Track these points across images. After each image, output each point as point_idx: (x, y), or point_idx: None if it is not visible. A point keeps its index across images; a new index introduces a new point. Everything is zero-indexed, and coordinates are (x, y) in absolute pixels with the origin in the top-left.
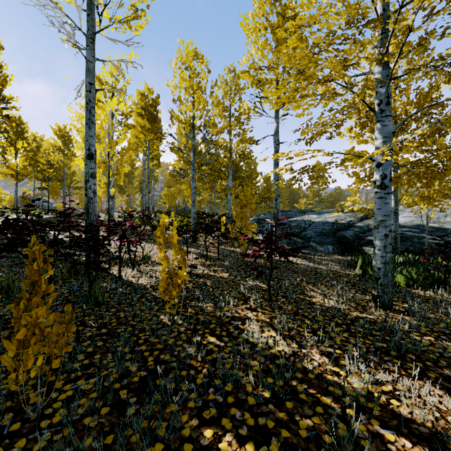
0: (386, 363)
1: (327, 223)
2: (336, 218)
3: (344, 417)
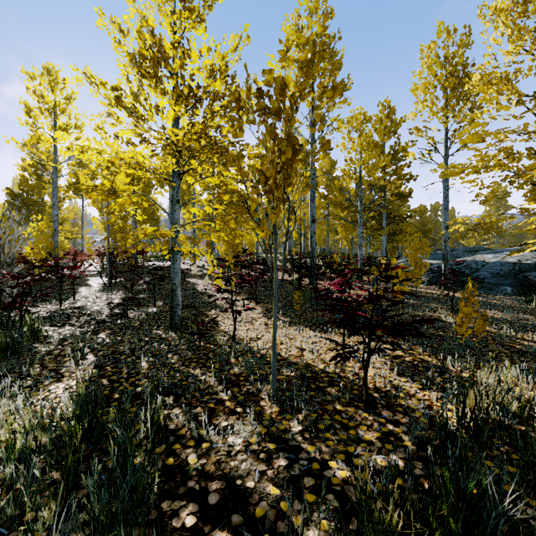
0: (529, 332)
1: (506, 263)
2: (519, 258)
3: (499, 337)
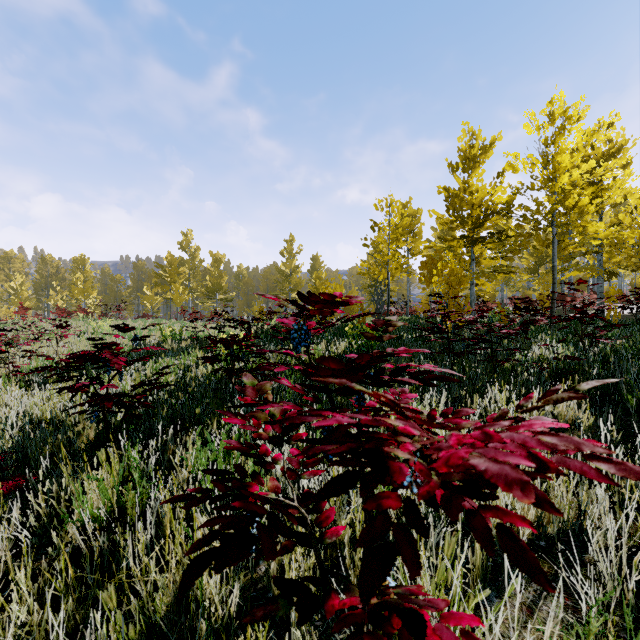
0: None
1: None
2: None
3: None
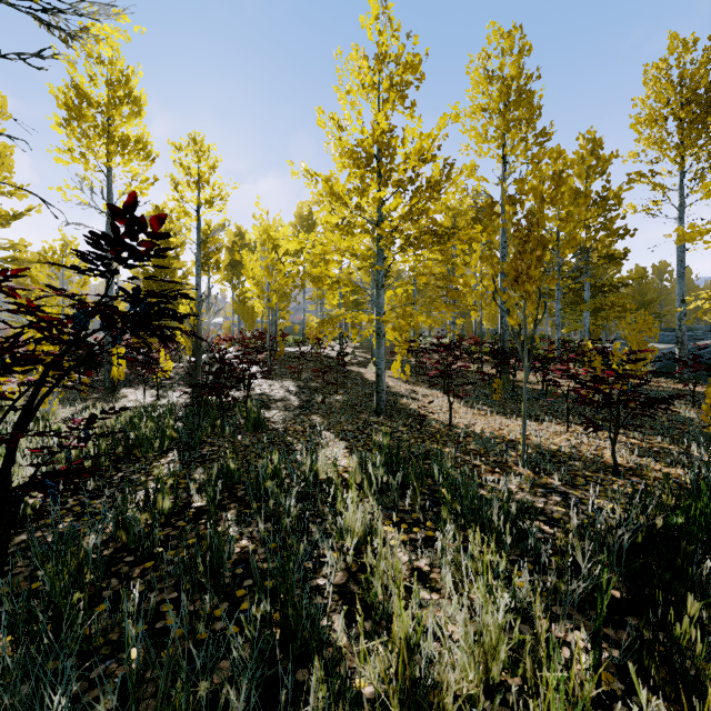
0: None
1: None
2: None
3: None
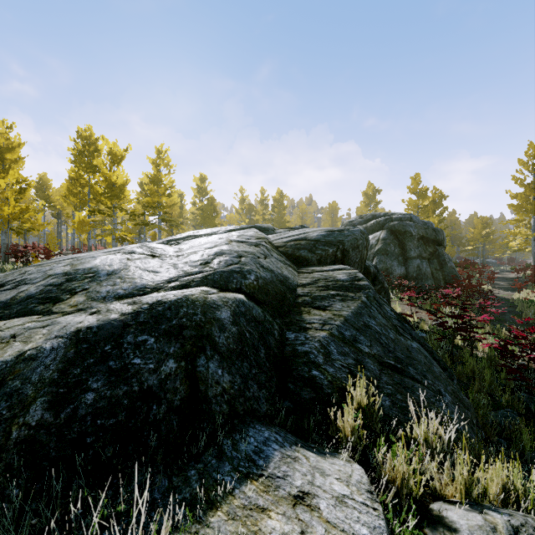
0: None
1: None
2: None
3: None
